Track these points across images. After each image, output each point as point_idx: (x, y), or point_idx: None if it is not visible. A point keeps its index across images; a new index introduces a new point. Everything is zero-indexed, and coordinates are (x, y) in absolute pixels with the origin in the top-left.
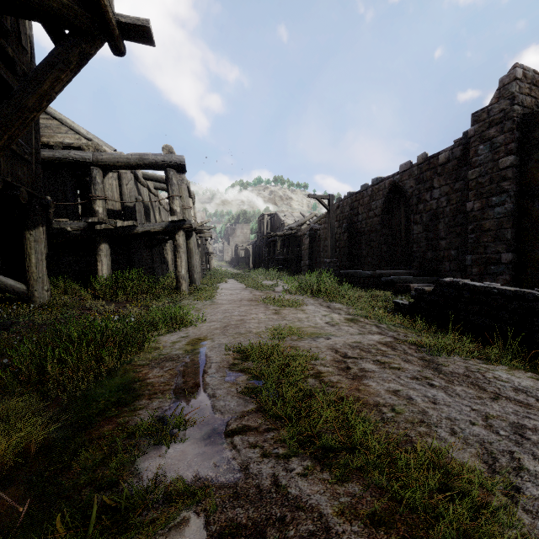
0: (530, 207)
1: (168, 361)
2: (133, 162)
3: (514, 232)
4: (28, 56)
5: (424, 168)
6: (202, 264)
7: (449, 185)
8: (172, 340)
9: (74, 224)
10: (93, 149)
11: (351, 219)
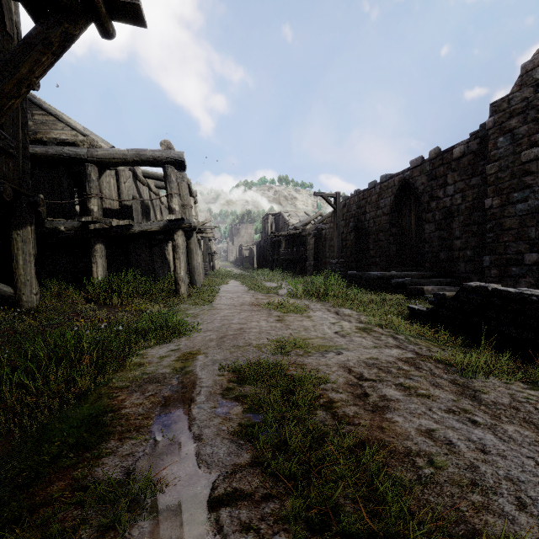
0: None
1: (151, 383)
2: (130, 158)
3: (538, 230)
4: (14, 43)
5: (437, 163)
6: (205, 265)
7: (464, 181)
8: (160, 354)
9: (68, 223)
10: (88, 145)
11: (358, 218)
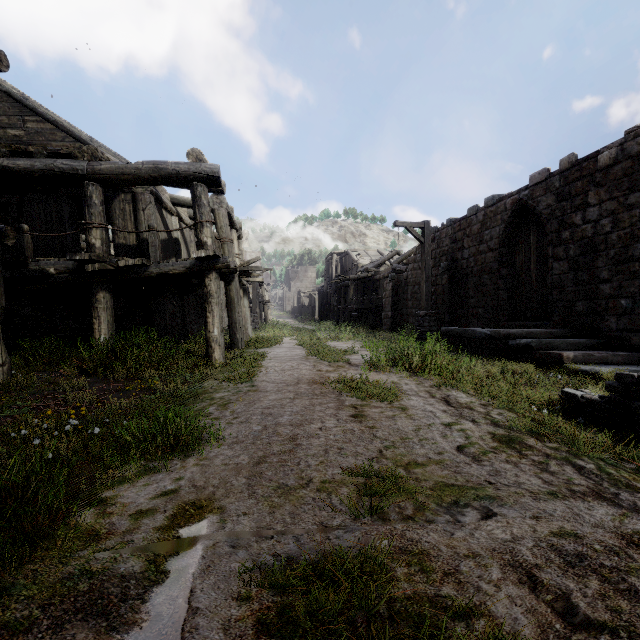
0: None
1: (75, 624)
2: (145, 173)
3: None
4: None
5: (572, 176)
6: (254, 316)
7: (616, 200)
8: (135, 506)
9: (59, 264)
10: (89, 156)
11: (453, 255)
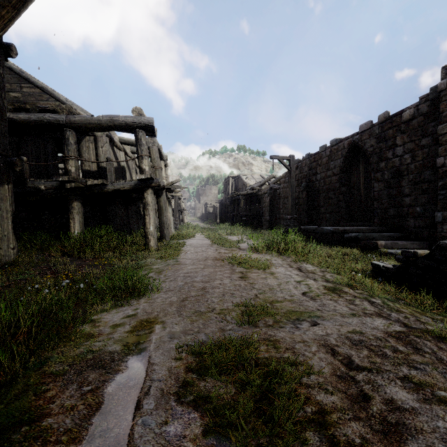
0: None
1: (90, 370)
2: (104, 123)
3: None
4: None
5: (386, 126)
6: (175, 220)
7: (414, 142)
8: (113, 322)
9: (48, 183)
10: (66, 112)
11: (310, 178)
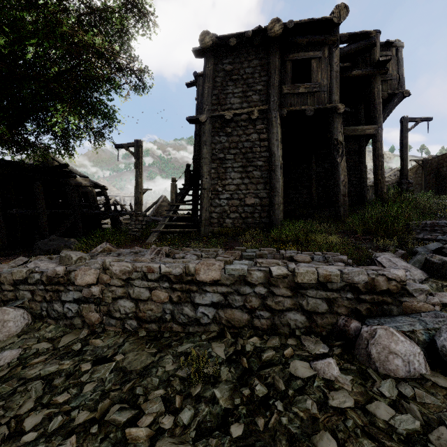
0: None
1: None
2: None
3: None
4: None
5: None
6: None
7: None
8: None
9: None
10: None
11: (438, 170)
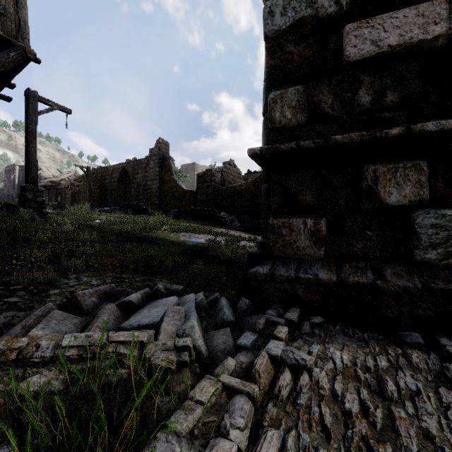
0: (164, 186)
1: None
2: None
3: (160, 194)
4: None
5: (135, 164)
6: None
7: (144, 174)
8: None
9: None
10: None
11: (102, 181)
